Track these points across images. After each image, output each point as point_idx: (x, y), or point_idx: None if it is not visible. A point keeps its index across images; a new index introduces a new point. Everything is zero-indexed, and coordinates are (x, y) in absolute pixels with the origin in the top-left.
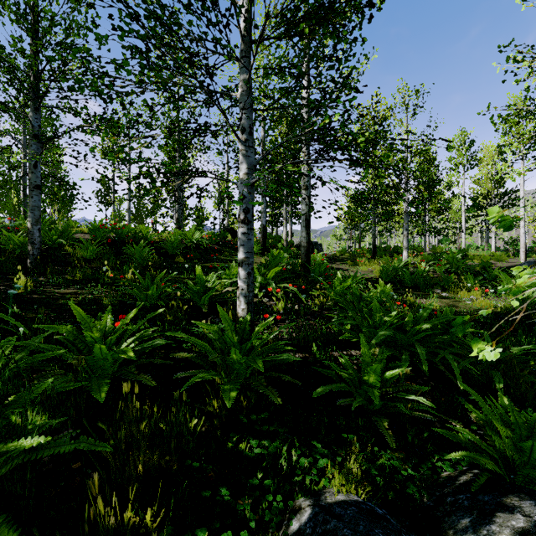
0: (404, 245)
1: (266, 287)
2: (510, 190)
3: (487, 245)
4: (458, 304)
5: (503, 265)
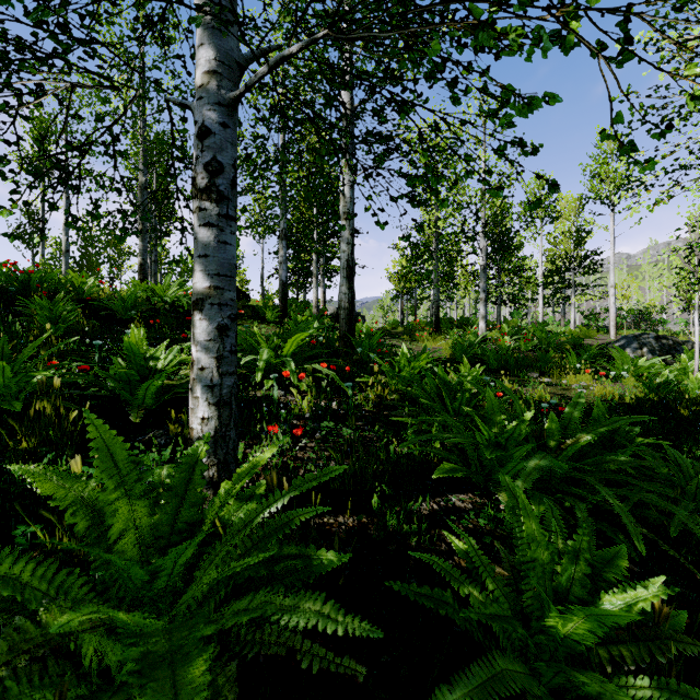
0: (481, 313)
1: (281, 371)
2: (591, 252)
3: (563, 320)
4: (570, 393)
5: (593, 342)
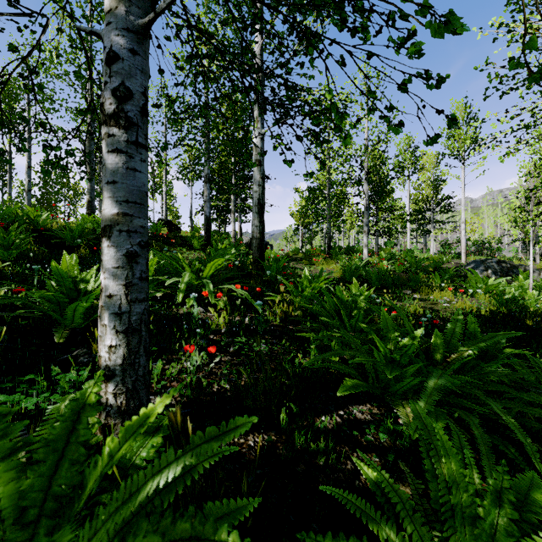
0: (365, 243)
1: (202, 290)
2: (446, 196)
3: (425, 248)
4: (437, 307)
5: (449, 265)
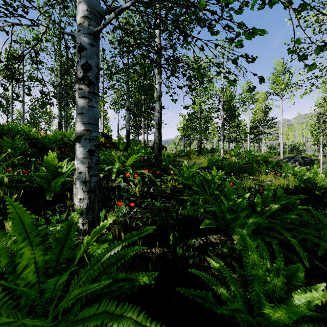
0: (221, 146)
1: (125, 173)
2: (271, 118)
3: (259, 149)
4: (263, 184)
5: (273, 159)
